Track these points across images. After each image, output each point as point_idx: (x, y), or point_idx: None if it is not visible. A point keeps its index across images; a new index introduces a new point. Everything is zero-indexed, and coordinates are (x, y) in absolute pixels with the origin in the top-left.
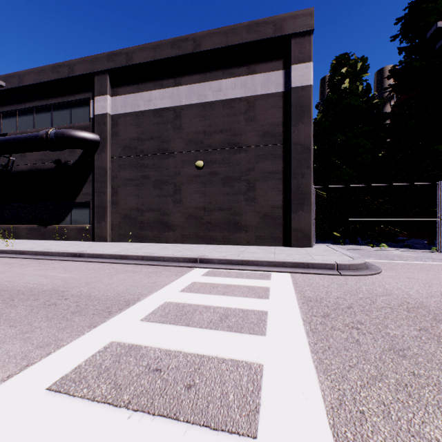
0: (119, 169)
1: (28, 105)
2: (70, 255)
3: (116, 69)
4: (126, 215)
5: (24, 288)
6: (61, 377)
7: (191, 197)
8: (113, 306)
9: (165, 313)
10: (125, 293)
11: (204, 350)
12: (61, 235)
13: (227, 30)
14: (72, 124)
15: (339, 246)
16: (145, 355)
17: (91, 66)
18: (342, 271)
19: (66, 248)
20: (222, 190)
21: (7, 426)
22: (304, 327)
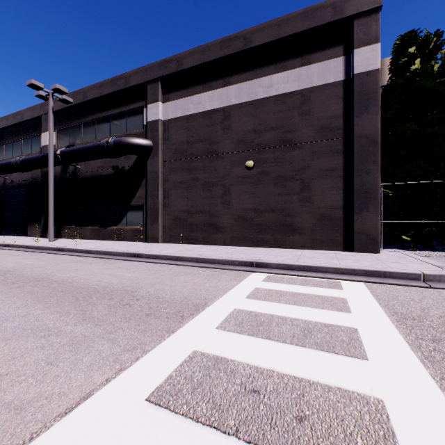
0: (170, 172)
1: (91, 117)
2: (130, 255)
3: (167, 76)
4: (176, 217)
5: (98, 286)
6: (156, 387)
7: (241, 199)
8: (184, 311)
9: (239, 322)
10: (191, 297)
11: (300, 372)
12: (118, 236)
13: (279, 22)
14: (127, 132)
15: (411, 251)
16: (234, 370)
17: (145, 76)
18: (432, 283)
19: (125, 248)
20: (273, 190)
21: (120, 440)
22: (413, 352)
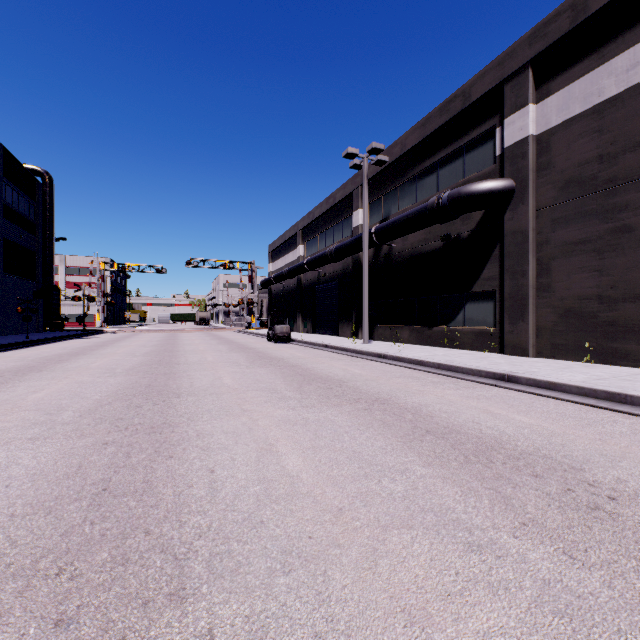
0: (553, 227)
1: (410, 174)
2: (492, 377)
3: (546, 50)
4: (567, 309)
5: (481, 434)
6: None
7: None
8: None
9: None
10: None
11: None
12: (450, 341)
13: None
14: (465, 178)
15: None
16: None
17: (498, 73)
18: None
19: (474, 362)
20: None
21: None
22: None
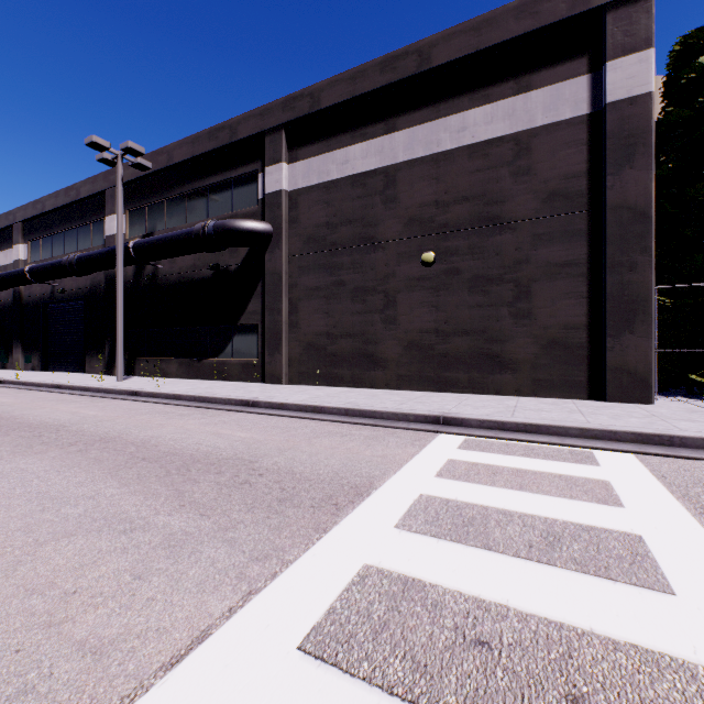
0: (300, 273)
1: (178, 190)
2: (240, 404)
3: (295, 121)
4: (309, 343)
5: (197, 452)
6: (312, 627)
7: (413, 314)
8: (337, 495)
9: (432, 518)
10: (345, 473)
11: (555, 611)
12: (220, 373)
13: (478, 24)
14: (234, 212)
15: None
16: (440, 603)
17: (260, 123)
18: None
19: (232, 392)
20: (467, 299)
21: None
22: None
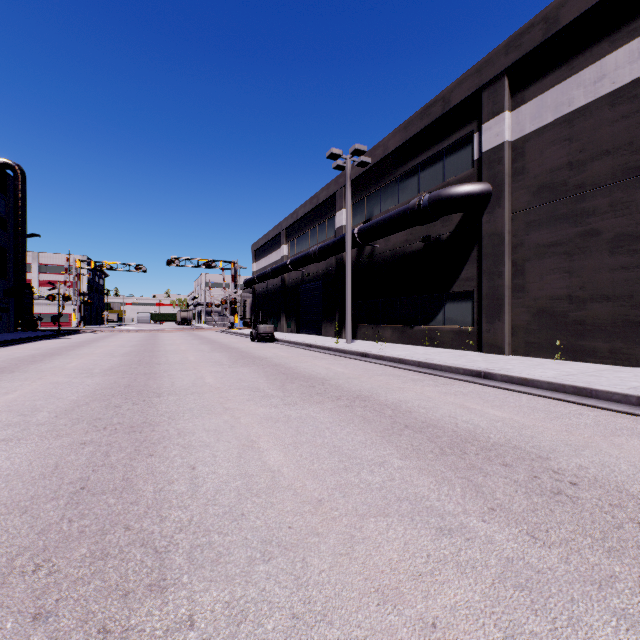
0: (527, 230)
1: (392, 176)
2: (469, 374)
3: (521, 59)
4: (540, 309)
5: (457, 428)
6: None
7: None
8: None
9: None
10: None
11: None
12: (431, 340)
13: None
14: (445, 181)
15: None
16: None
17: (476, 80)
18: None
19: (453, 360)
20: None
21: None
22: None
